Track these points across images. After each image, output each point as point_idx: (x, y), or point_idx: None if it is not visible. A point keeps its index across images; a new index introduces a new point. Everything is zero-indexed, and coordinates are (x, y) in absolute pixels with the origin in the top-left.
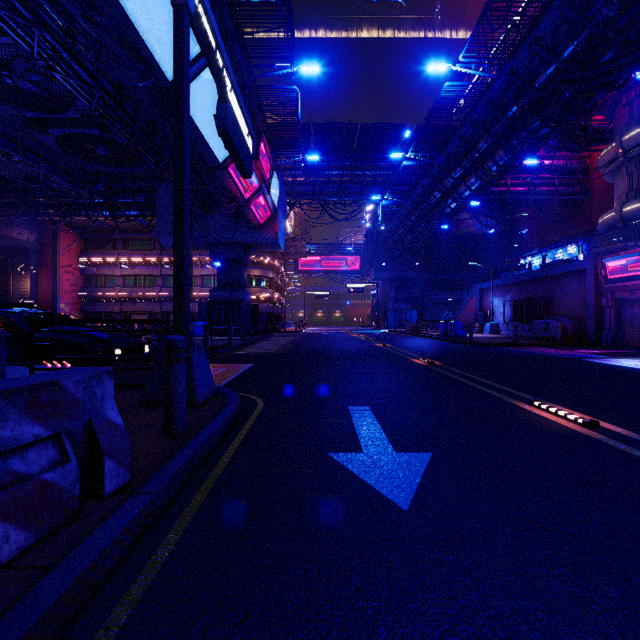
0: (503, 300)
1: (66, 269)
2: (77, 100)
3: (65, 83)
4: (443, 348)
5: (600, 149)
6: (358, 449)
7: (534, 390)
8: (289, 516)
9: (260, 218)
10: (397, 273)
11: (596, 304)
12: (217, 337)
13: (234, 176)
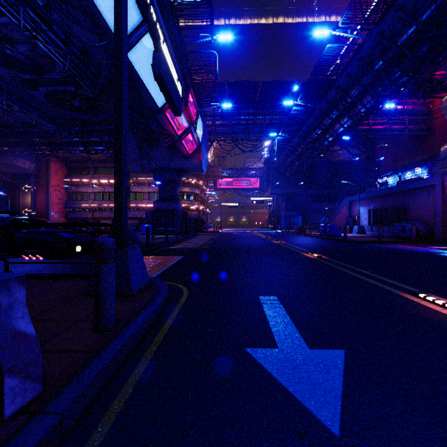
0: (367, 209)
1: (55, 188)
2: (57, 65)
3: (45, 49)
4: (325, 244)
5: (441, 96)
6: (273, 344)
7: (412, 282)
8: (208, 441)
9: (189, 150)
10: (287, 190)
11: (443, 211)
12: (158, 236)
13: (170, 118)
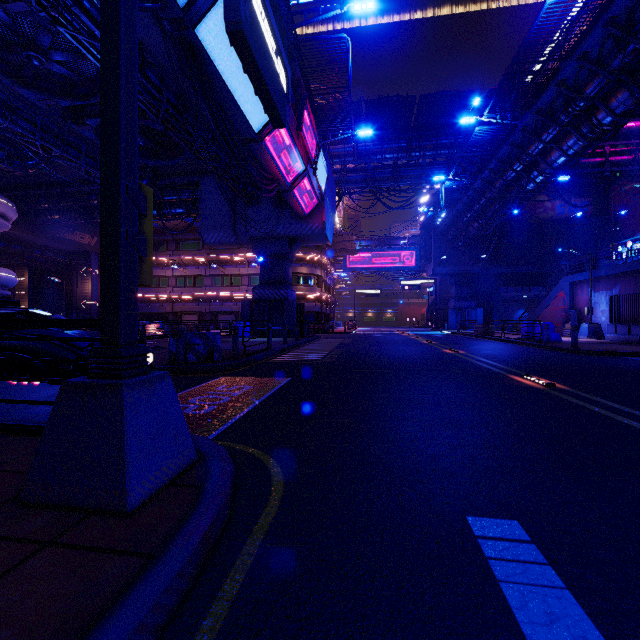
0: (607, 295)
1: None
2: None
3: (76, 43)
4: (541, 357)
5: None
6: None
7: None
8: None
9: (305, 206)
10: (459, 267)
11: None
12: (259, 339)
13: (273, 152)
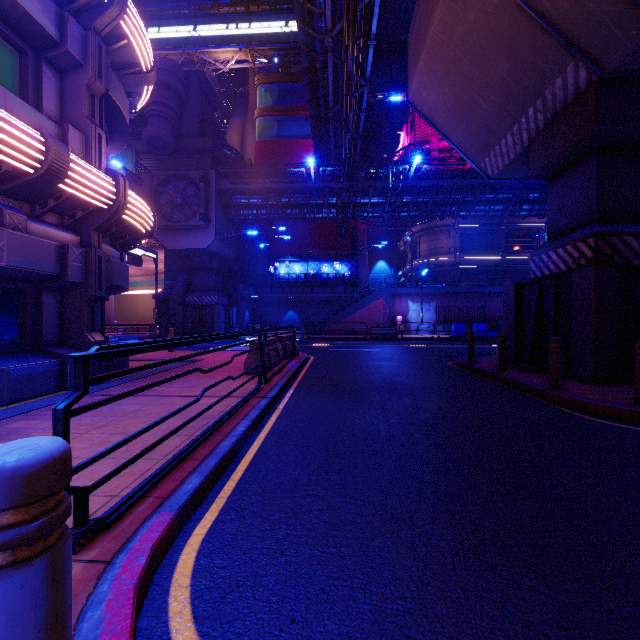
0: (426, 305)
1: None
2: None
3: None
4: None
5: None
6: None
7: None
8: None
9: None
10: (227, 248)
11: None
12: None
13: None
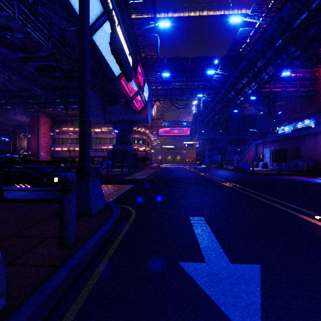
0: (269, 150)
1: (43, 135)
2: (43, 46)
3: (34, 34)
4: (238, 176)
5: None
6: (201, 259)
7: (308, 206)
8: None
9: (138, 107)
10: (210, 136)
11: None
12: (116, 169)
13: (124, 84)
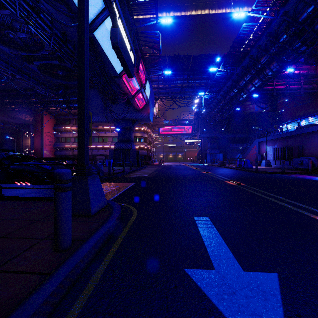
0: (272, 148)
1: (47, 134)
2: (45, 44)
3: (35, 32)
4: (241, 174)
5: None
6: (209, 265)
7: None
8: None
9: (140, 105)
10: (211, 134)
11: None
12: (118, 167)
13: (126, 82)
